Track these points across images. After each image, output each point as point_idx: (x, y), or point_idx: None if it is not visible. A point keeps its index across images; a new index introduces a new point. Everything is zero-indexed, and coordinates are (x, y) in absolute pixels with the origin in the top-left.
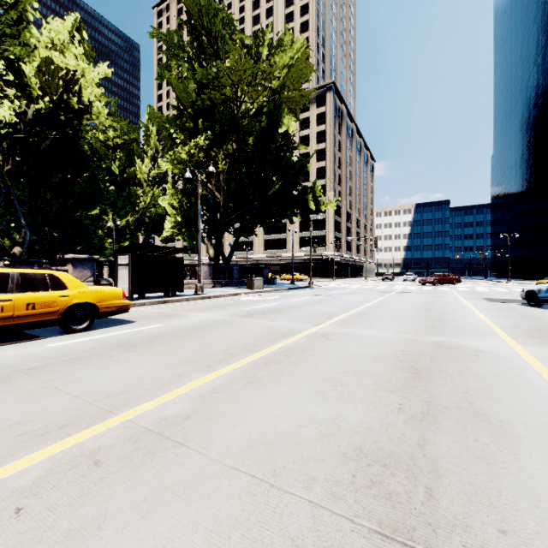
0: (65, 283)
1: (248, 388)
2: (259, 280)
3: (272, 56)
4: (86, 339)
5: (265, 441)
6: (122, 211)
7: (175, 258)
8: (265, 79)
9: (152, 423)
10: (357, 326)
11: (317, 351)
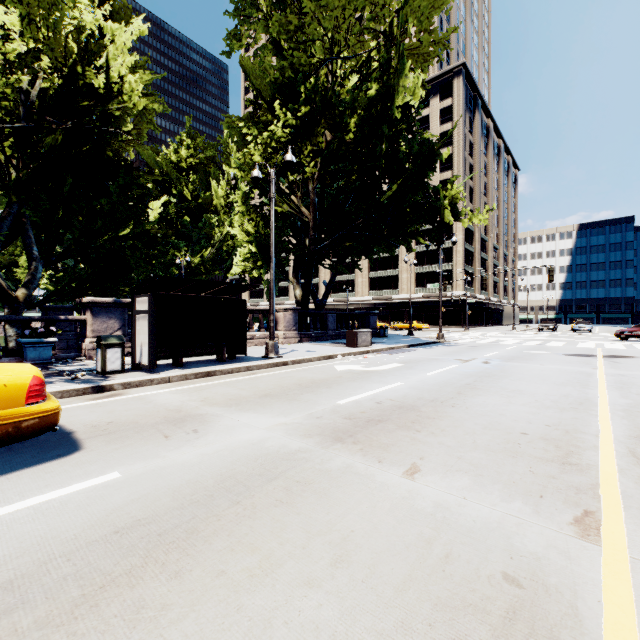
0: None
1: None
2: (365, 333)
3: None
4: None
5: None
6: (197, 246)
7: (233, 300)
8: (374, 17)
9: None
10: None
11: None
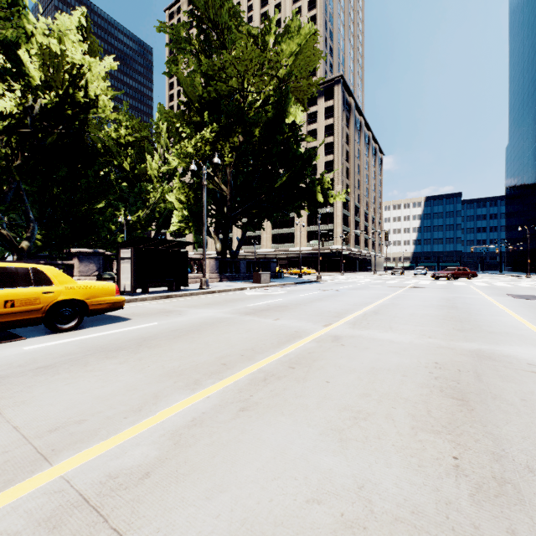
0: (50, 278)
1: (239, 419)
2: (266, 274)
3: (279, 44)
4: (70, 340)
5: (253, 535)
6: (134, 207)
7: (179, 251)
8: (271, 68)
9: (93, 484)
10: (373, 327)
11: (328, 361)
